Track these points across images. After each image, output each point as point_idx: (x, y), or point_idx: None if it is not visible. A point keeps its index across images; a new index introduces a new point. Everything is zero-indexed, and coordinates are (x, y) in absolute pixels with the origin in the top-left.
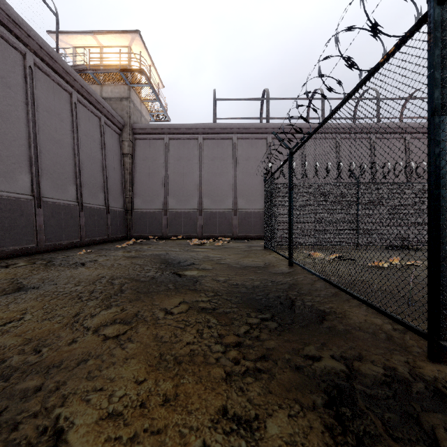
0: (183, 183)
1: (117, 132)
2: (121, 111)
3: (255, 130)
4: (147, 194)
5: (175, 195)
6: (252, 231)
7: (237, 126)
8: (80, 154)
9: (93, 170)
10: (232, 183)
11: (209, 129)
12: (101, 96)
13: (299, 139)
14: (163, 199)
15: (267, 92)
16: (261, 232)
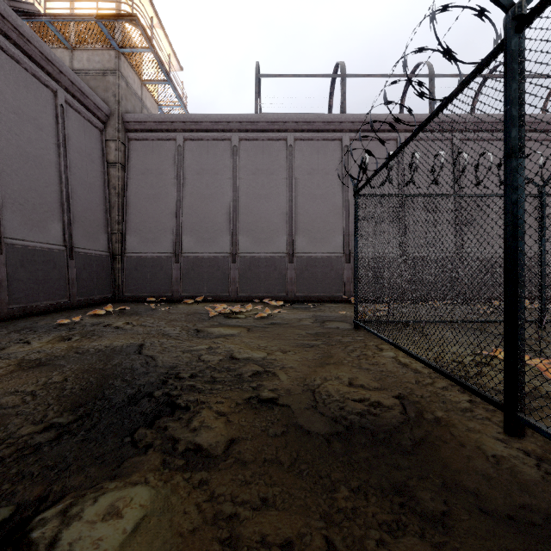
0: (206, 210)
1: (96, 125)
2: (104, 92)
3: (324, 126)
4: (147, 228)
5: (194, 231)
6: (318, 289)
7: (293, 119)
8: (0, 144)
9: (35, 180)
10: (285, 211)
11: (248, 123)
12: (71, 67)
13: (394, 140)
14: (174, 236)
15: (343, 65)
16: (333, 290)
